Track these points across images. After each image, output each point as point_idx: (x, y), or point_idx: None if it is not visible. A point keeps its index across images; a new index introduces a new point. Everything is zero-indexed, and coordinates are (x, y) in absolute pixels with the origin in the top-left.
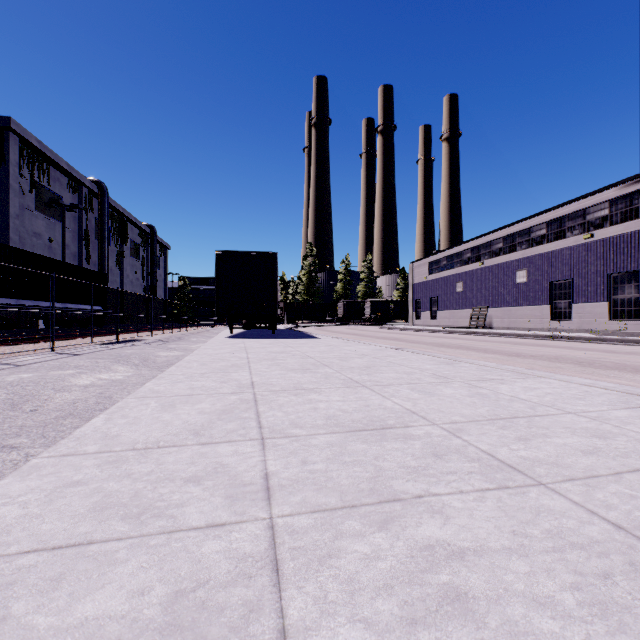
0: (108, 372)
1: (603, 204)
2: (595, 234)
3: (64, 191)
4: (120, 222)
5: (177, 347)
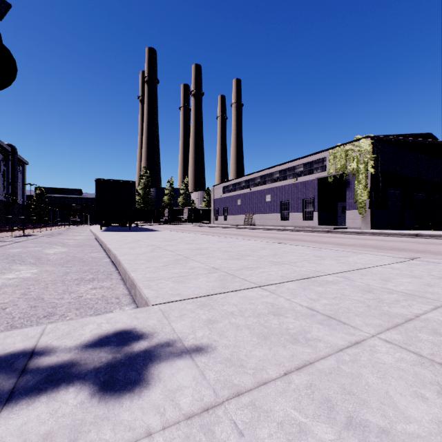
0: (55, 248)
1: (301, 165)
2: (298, 179)
3: None
4: None
5: (67, 238)
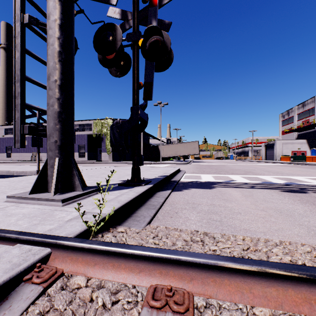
0: None
1: (78, 125)
2: (76, 133)
3: None
4: None
5: None
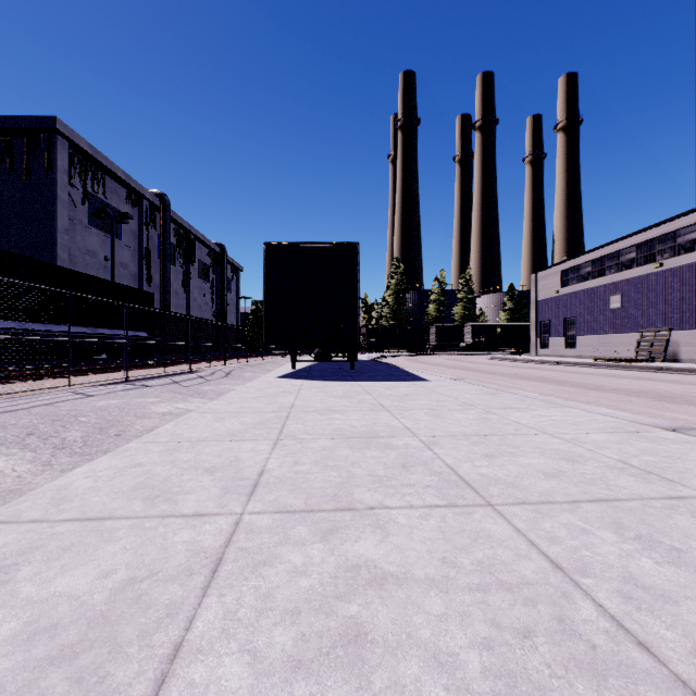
0: None
1: None
2: None
3: (122, 204)
4: (186, 240)
5: (211, 389)
